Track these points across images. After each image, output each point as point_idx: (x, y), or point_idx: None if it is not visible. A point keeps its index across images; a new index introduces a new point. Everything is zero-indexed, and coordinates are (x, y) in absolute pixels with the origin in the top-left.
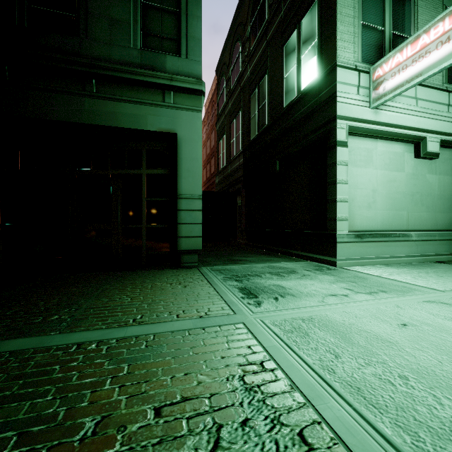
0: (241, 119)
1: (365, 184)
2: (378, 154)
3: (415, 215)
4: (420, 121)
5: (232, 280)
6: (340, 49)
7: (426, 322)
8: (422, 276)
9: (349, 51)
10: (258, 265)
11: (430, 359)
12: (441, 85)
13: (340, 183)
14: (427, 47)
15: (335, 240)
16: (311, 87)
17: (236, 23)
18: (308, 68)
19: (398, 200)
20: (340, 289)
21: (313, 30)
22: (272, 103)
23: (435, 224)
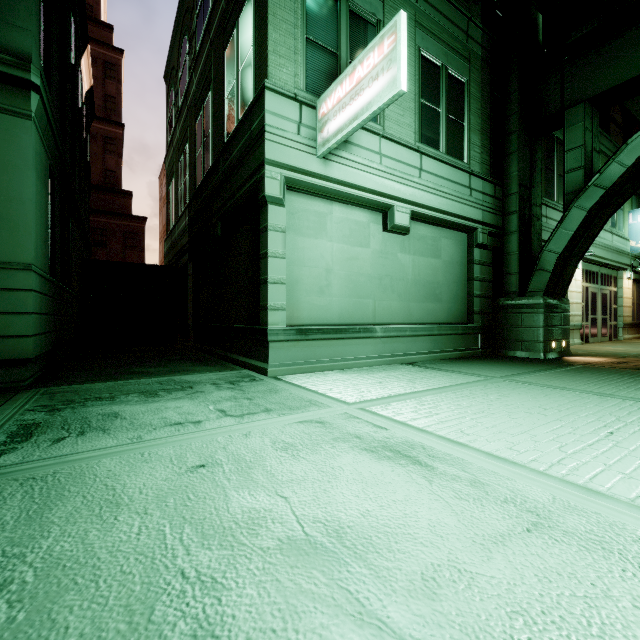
0: (189, 155)
1: (316, 261)
2: (335, 221)
3: (384, 304)
4: (386, 184)
5: (46, 409)
6: (274, 65)
7: (244, 457)
8: (359, 384)
9: (287, 72)
10: (148, 380)
11: (132, 530)
12: (411, 142)
13: (273, 256)
14: (362, 83)
15: (267, 338)
16: (245, 115)
17: (184, 8)
18: (246, 88)
19: (362, 284)
20: (208, 413)
21: (249, 33)
22: (215, 134)
23: (409, 316)
